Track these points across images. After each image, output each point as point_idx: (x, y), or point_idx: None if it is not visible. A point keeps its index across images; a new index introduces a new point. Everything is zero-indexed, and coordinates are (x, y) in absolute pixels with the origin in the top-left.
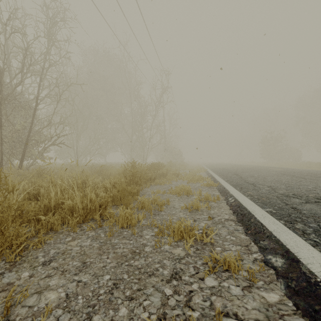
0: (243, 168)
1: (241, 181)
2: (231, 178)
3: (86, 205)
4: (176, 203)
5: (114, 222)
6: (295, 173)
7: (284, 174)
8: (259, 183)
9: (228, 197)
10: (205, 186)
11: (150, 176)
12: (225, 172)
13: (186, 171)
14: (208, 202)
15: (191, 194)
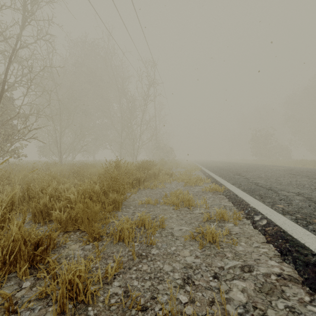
0: (240, 166)
1: (252, 184)
2: (237, 180)
3: (3, 248)
4: (174, 224)
5: (52, 290)
6: (305, 173)
7: (295, 175)
8: (278, 188)
9: (252, 214)
10: (207, 191)
11: (139, 178)
12: (224, 172)
13: (179, 169)
14: (223, 222)
15: (194, 205)
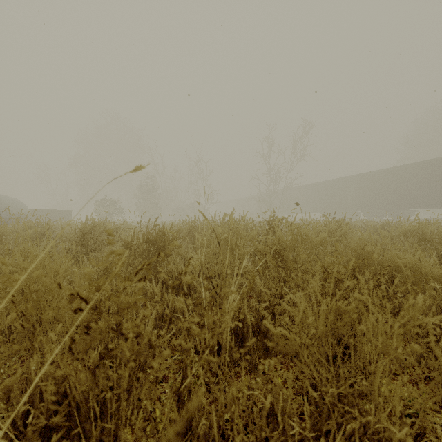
0: None
1: None
2: None
3: None
4: None
5: None
6: None
7: None
8: None
9: None
10: None
11: None
12: None
13: None
14: None
15: None
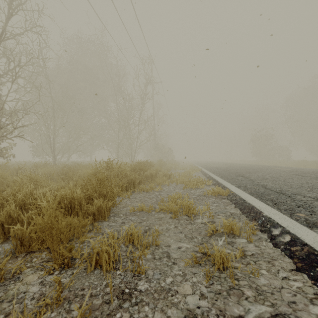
0: (241, 167)
1: (259, 187)
2: (241, 182)
3: None
4: (171, 239)
5: None
6: (313, 174)
7: (303, 176)
8: (290, 191)
9: (269, 226)
10: (209, 195)
11: (133, 180)
12: (225, 173)
13: (178, 170)
14: (233, 236)
15: (195, 213)
